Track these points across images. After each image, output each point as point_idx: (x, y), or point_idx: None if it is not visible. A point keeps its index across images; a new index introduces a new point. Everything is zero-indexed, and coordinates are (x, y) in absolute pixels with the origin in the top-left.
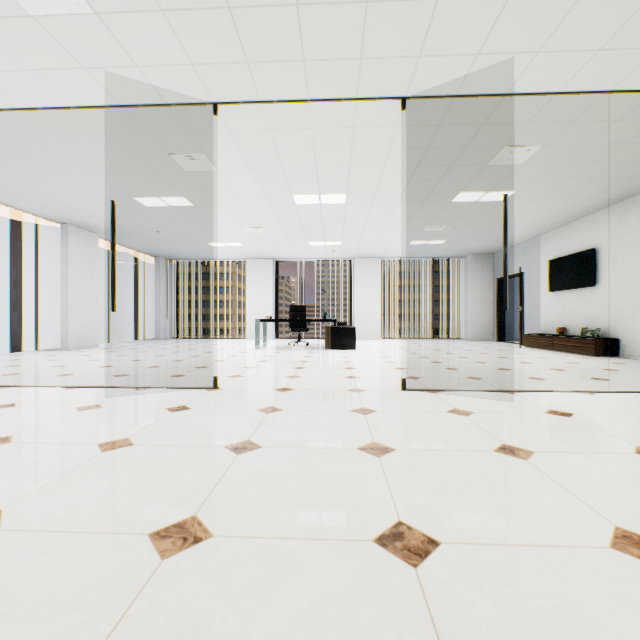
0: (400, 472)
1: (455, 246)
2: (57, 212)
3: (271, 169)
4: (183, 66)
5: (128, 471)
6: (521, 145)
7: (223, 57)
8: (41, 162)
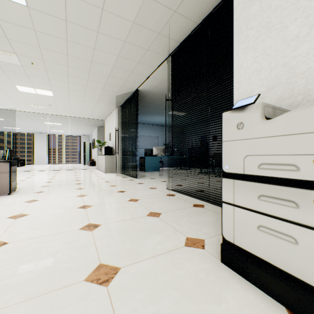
0: None
1: (71, 132)
2: None
3: None
4: None
5: None
6: (44, 117)
7: None
8: None
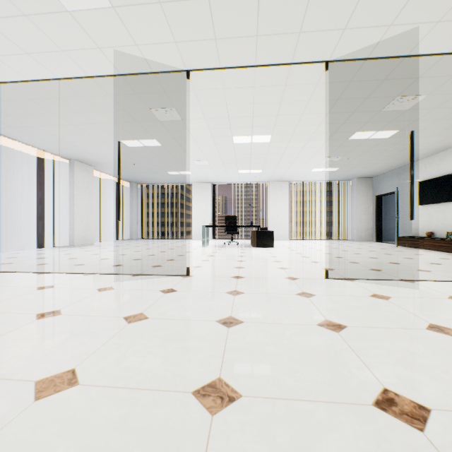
0: (361, 345)
1: (345, 172)
2: (68, 152)
3: (220, 118)
4: (169, 44)
5: (153, 339)
6: (410, 95)
7: (198, 36)
8: (61, 117)
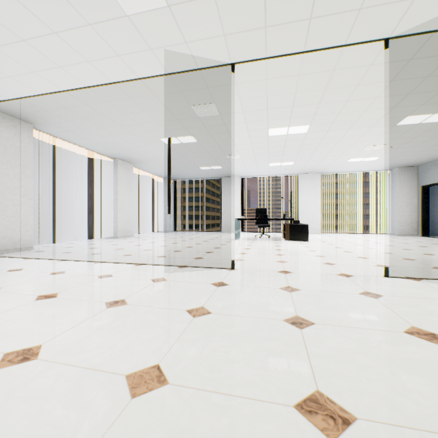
0: None
1: (385, 161)
2: (113, 151)
3: (258, 110)
4: (217, 37)
5: (225, 337)
6: None
7: (248, 26)
8: (111, 119)
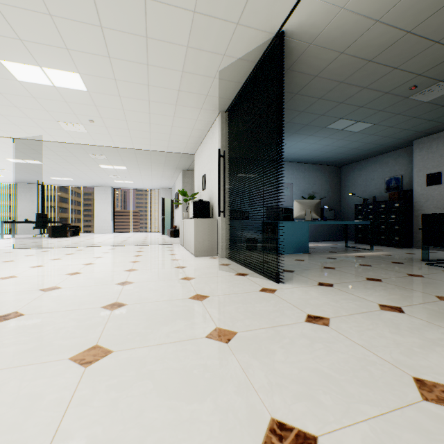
0: None
1: (144, 184)
2: None
3: None
4: None
5: None
6: (95, 154)
7: None
8: None
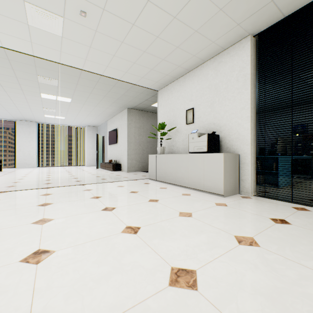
0: None
1: (74, 121)
2: None
3: None
4: None
5: None
6: (46, 76)
7: None
8: None
